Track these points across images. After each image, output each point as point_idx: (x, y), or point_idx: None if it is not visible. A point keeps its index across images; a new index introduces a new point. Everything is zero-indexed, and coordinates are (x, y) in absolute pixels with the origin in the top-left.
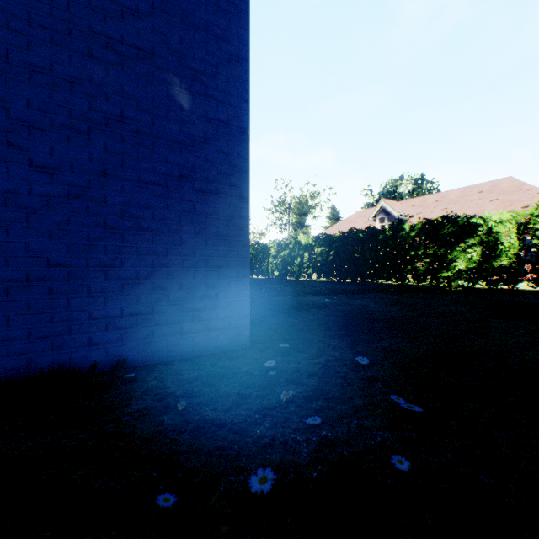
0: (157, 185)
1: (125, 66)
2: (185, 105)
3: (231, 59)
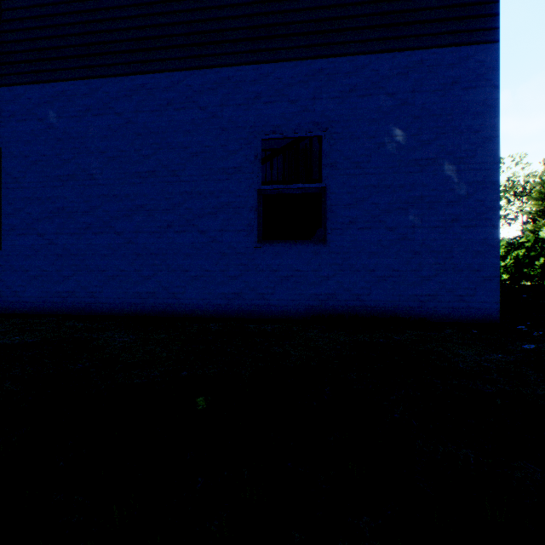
0: (439, 227)
1: (423, 171)
2: (454, 180)
3: (484, 141)
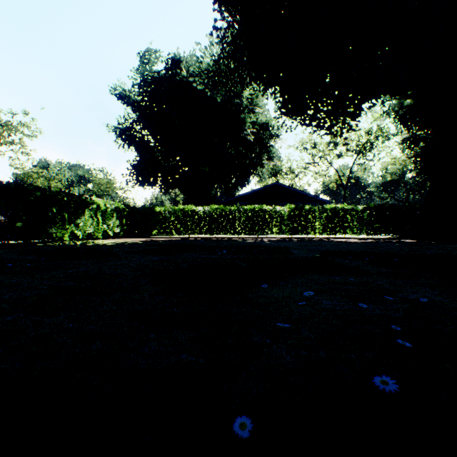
0: None
1: None
2: None
3: None
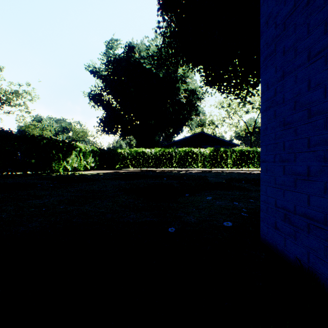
0: None
1: None
2: None
3: None
